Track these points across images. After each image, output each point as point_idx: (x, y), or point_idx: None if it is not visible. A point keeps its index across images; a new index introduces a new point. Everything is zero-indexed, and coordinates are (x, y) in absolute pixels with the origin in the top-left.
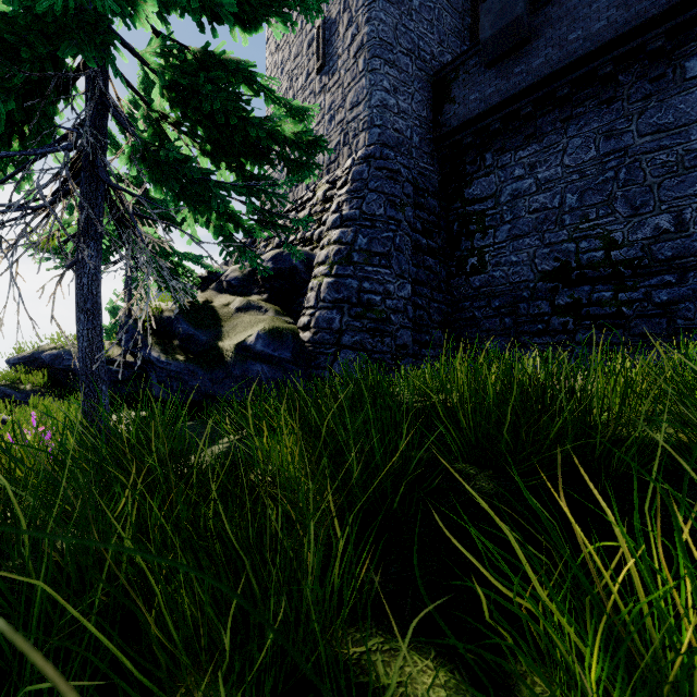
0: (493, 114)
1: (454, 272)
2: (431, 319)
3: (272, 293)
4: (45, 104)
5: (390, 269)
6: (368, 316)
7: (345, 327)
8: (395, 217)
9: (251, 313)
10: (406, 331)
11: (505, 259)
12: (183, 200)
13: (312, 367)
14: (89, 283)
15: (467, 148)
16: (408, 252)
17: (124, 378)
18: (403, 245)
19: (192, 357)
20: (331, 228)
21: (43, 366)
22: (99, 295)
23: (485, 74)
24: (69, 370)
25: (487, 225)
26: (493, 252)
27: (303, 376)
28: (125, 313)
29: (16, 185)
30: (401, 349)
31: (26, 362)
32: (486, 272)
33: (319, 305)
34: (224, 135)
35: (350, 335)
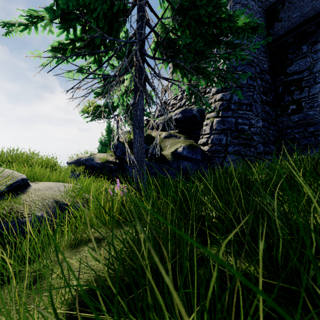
0: (309, 22)
1: (279, 114)
2: (269, 139)
3: (180, 129)
4: (117, 26)
5: (251, 112)
6: (241, 137)
7: (229, 143)
8: (253, 84)
9: (171, 138)
10: (261, 145)
11: (317, 104)
12: (180, 69)
13: (210, 164)
14: (140, 114)
15: (289, 45)
16: (260, 102)
17: (114, 169)
18: (257, 99)
19: (149, 159)
20: (215, 93)
21: (81, 164)
22: (143, 120)
23: (303, 1)
24: (92, 166)
25: (303, 86)
26: (308, 100)
27: (207, 168)
28: (117, 140)
29: (105, 68)
30: (259, 154)
31: (74, 162)
32: (302, 112)
33: (213, 132)
34: (202, 32)
35: (232, 147)
